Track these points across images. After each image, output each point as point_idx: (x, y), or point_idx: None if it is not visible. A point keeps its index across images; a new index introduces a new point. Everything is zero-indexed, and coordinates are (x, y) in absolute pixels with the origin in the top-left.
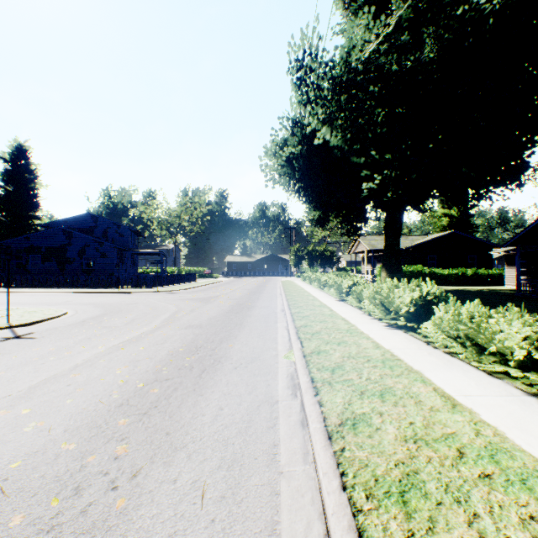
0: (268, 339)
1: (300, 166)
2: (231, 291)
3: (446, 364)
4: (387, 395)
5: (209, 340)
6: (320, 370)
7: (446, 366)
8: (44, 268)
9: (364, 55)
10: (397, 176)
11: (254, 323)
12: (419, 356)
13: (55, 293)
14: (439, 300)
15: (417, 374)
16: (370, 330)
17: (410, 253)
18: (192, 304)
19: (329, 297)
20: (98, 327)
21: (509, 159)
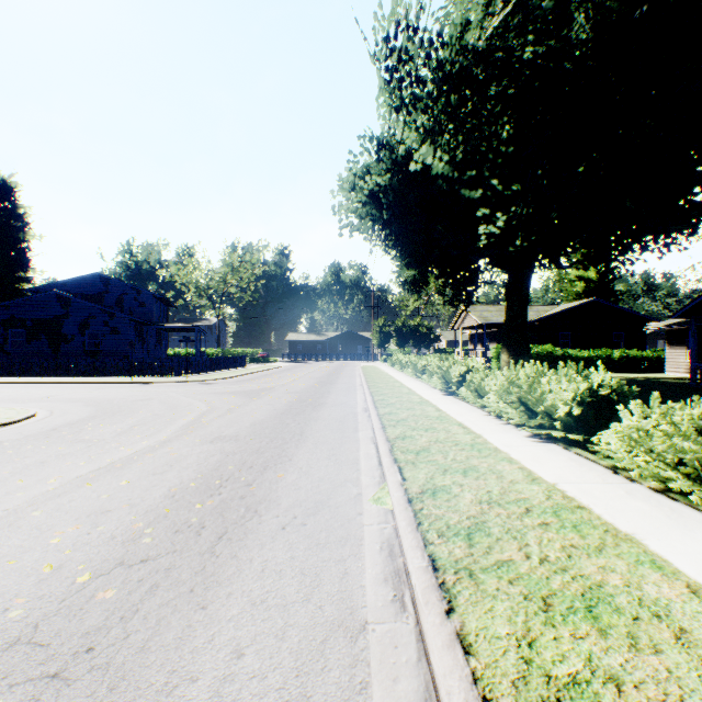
0: (344, 461)
1: (389, 205)
2: (292, 380)
3: (673, 518)
4: (604, 611)
5: (245, 465)
6: (445, 536)
7: (676, 522)
8: (31, 349)
9: (485, 33)
10: (529, 215)
11: (322, 431)
12: (614, 498)
13: (39, 384)
14: (617, 396)
15: (634, 545)
16: (508, 445)
17: (536, 329)
18: (231, 401)
19: (431, 389)
20: (71, 440)
21: (700, 186)
